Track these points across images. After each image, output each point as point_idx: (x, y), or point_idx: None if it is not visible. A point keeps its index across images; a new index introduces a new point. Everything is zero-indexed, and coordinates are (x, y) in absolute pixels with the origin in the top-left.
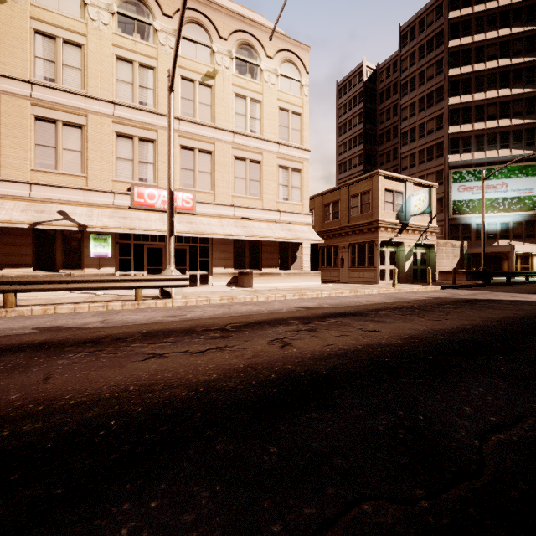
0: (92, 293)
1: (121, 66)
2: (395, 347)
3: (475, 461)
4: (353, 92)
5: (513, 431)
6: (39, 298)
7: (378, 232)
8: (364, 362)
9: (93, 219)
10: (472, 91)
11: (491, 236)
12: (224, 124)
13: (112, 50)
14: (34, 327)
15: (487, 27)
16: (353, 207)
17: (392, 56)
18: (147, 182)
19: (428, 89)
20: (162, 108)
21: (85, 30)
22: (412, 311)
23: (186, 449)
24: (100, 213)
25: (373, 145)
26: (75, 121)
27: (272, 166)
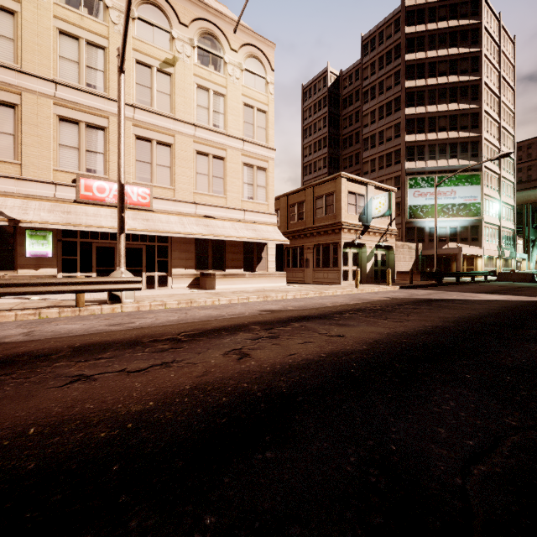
0: (26, 298)
1: (64, 41)
2: (361, 355)
3: (461, 510)
4: (317, 96)
5: (494, 459)
6: None
7: (341, 233)
8: (329, 374)
9: (28, 212)
10: (426, 103)
11: (442, 239)
12: (184, 116)
13: (53, 22)
14: None
15: (438, 45)
16: (318, 208)
17: (354, 64)
18: (97, 173)
19: (387, 98)
20: (114, 93)
21: None
22: (375, 312)
23: (82, 534)
24: (38, 207)
25: (337, 149)
26: (6, 98)
27: (237, 163)
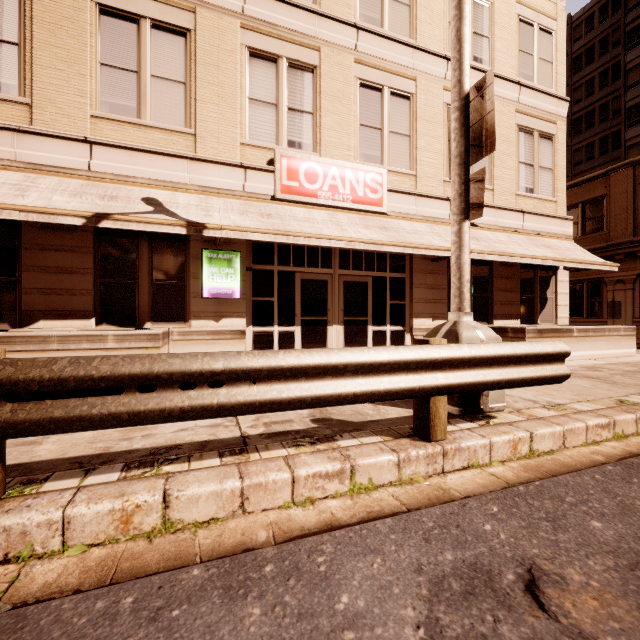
0: None
1: None
2: None
3: None
4: None
5: None
6: None
7: None
8: None
9: (211, 214)
10: None
11: None
12: (430, 43)
13: None
14: None
15: None
16: None
17: None
18: (302, 149)
19: None
20: (326, 5)
21: None
22: None
23: None
24: (223, 206)
25: None
26: (174, 20)
27: (508, 127)
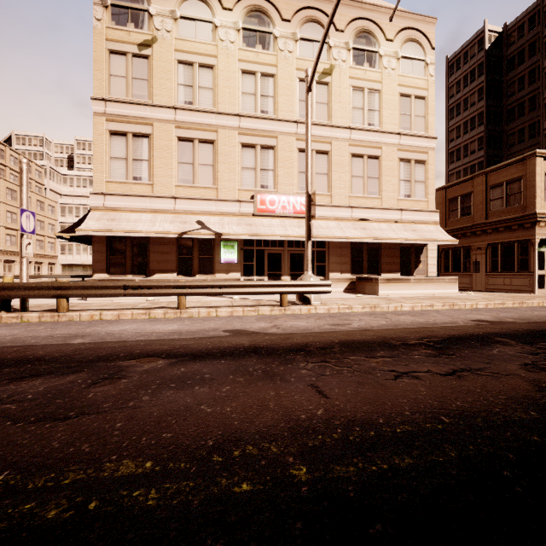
0: (227, 297)
1: (245, 79)
2: None
3: None
4: (469, 65)
5: None
6: (191, 301)
7: (535, 228)
8: None
9: (224, 227)
10: None
11: None
12: (340, 121)
13: (238, 65)
14: (222, 329)
15: None
16: (494, 199)
17: (527, 10)
18: (268, 188)
19: None
20: (281, 114)
21: (216, 51)
22: None
23: None
24: (230, 222)
25: (499, 124)
26: (208, 137)
27: (392, 160)
